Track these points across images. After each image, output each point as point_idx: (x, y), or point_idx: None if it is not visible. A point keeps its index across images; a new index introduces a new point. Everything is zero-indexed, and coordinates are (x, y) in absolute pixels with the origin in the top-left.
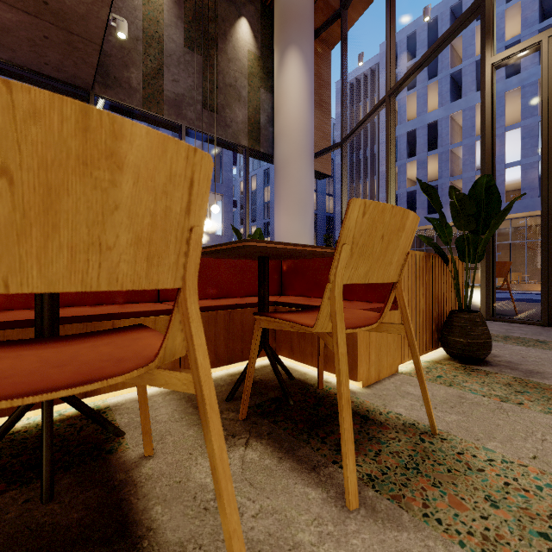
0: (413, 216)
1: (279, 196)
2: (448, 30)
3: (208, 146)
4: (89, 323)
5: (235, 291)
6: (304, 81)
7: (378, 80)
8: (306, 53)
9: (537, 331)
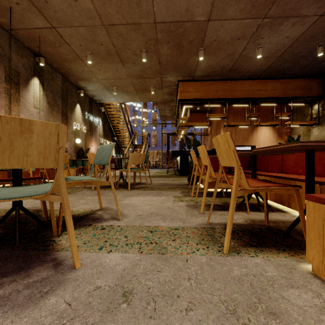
0: (220, 136)
1: None
2: None
3: None
4: (288, 180)
5: None
6: None
7: None
8: None
9: None
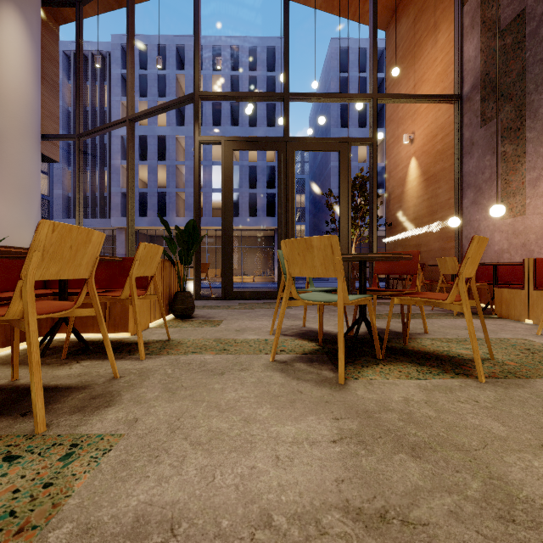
0: (162, 248)
1: None
2: (174, 100)
3: None
4: None
5: (1, 287)
6: (29, 52)
7: (109, 69)
8: (31, 22)
9: (219, 302)
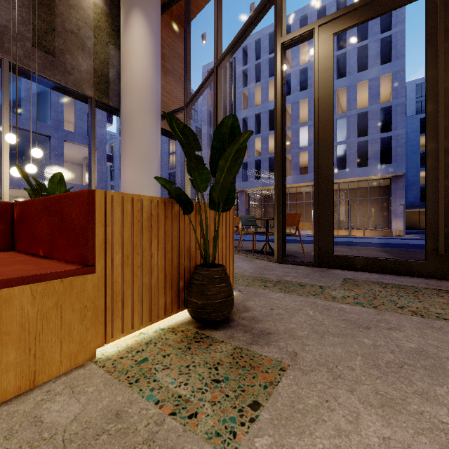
0: None
1: (124, 148)
2: (254, 12)
3: (31, 84)
4: None
5: None
6: (149, 44)
7: (234, 71)
8: (151, 18)
9: (307, 273)
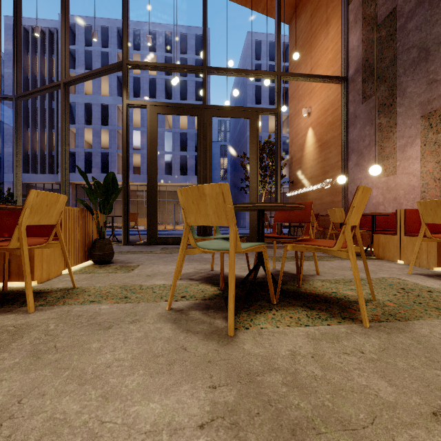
0: (63, 196)
1: None
2: (105, 67)
3: None
4: None
5: None
6: None
7: (57, 44)
8: None
9: (144, 248)
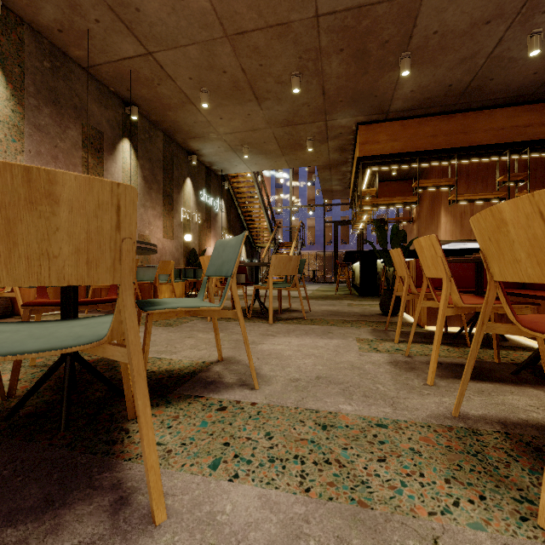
0: (511, 203)
1: None
2: None
3: None
4: None
5: None
6: None
7: None
8: None
9: None
